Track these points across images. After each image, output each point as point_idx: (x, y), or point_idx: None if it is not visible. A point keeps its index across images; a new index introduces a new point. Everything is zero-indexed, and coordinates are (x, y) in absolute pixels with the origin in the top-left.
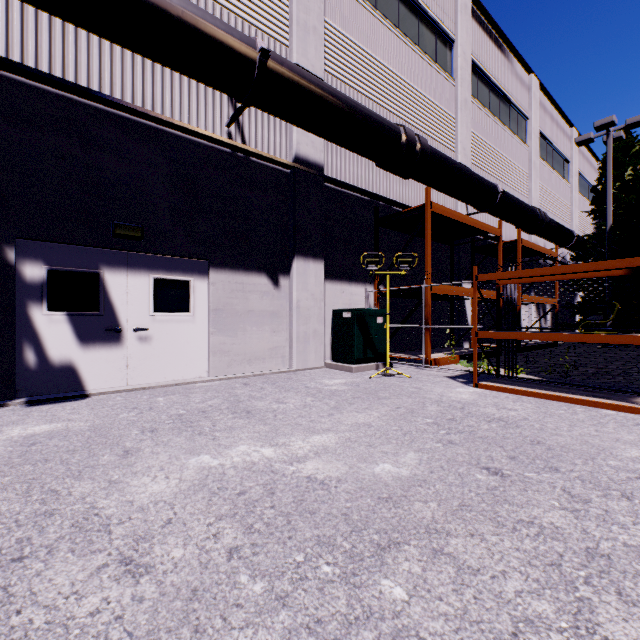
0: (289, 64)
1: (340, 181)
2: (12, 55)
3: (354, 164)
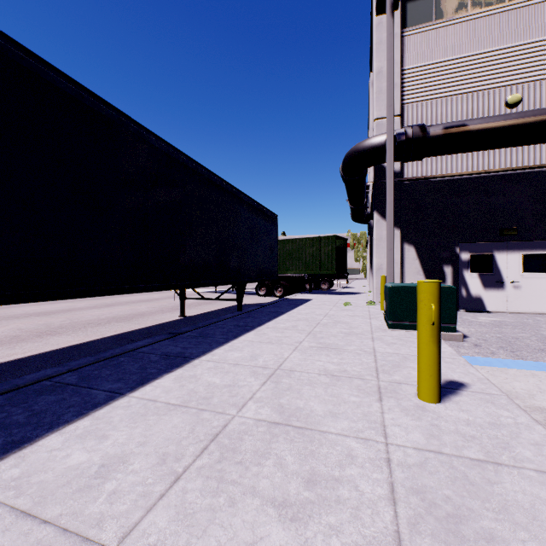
0: None
1: None
2: (457, 169)
3: None
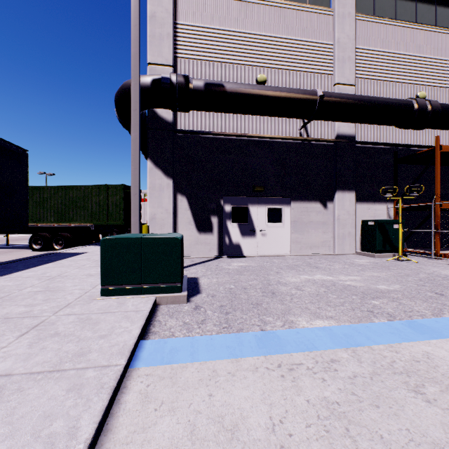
0: (334, 95)
1: (366, 142)
2: (222, 129)
3: (377, 127)
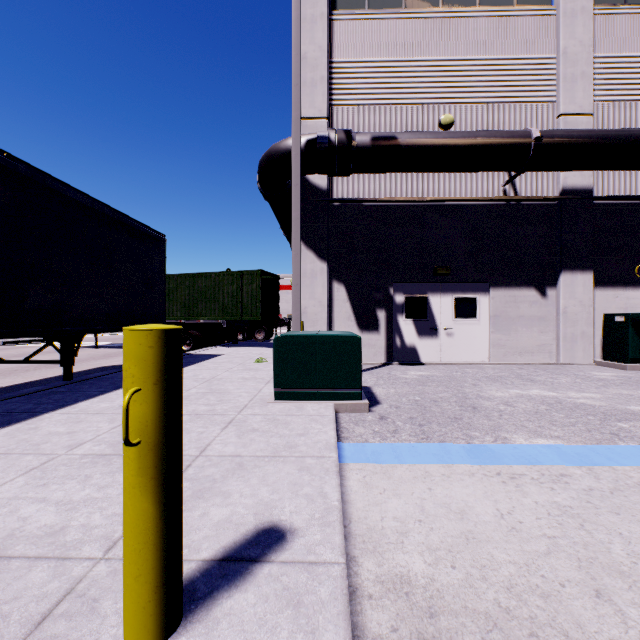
0: (558, 134)
1: (612, 196)
2: (392, 193)
3: (631, 173)
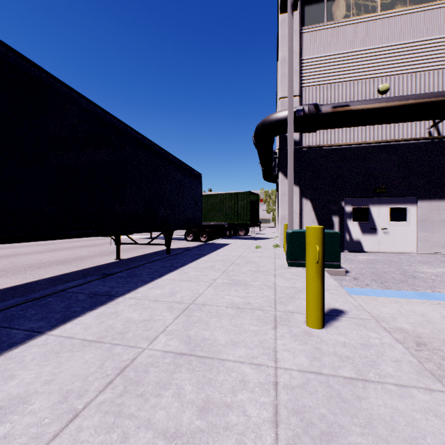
0: None
1: None
2: (343, 140)
3: None
